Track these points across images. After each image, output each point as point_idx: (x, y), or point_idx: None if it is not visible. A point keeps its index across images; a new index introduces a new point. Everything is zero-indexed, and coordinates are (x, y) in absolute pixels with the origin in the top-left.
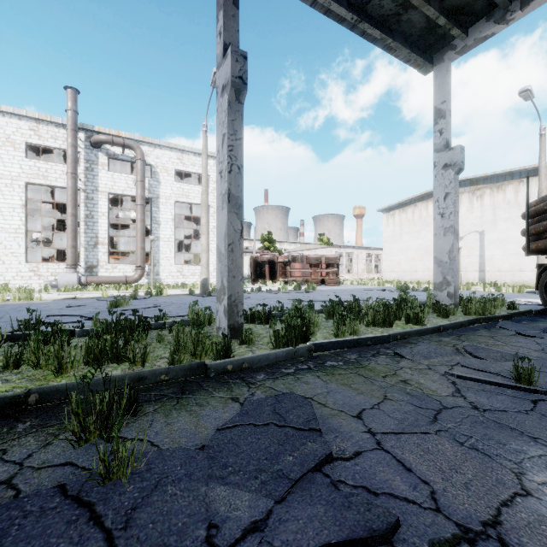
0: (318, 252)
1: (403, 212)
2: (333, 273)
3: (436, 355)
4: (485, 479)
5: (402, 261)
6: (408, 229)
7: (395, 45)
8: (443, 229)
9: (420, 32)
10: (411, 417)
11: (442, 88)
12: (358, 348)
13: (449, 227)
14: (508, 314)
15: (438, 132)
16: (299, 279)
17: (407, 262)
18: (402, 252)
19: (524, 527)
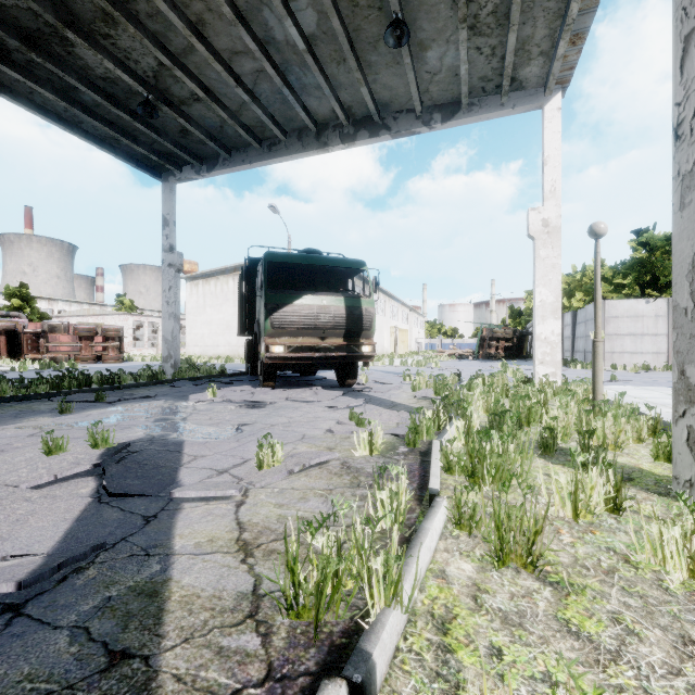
0: (108, 320)
1: (207, 283)
2: (114, 347)
3: (80, 398)
4: (8, 421)
5: (206, 335)
6: (212, 302)
7: (120, 158)
8: (168, 314)
9: (143, 156)
10: (5, 415)
11: (168, 202)
12: (26, 401)
13: (172, 313)
14: (197, 377)
15: (166, 236)
16: (62, 355)
17: (210, 337)
18: (206, 325)
19: (2, 424)
